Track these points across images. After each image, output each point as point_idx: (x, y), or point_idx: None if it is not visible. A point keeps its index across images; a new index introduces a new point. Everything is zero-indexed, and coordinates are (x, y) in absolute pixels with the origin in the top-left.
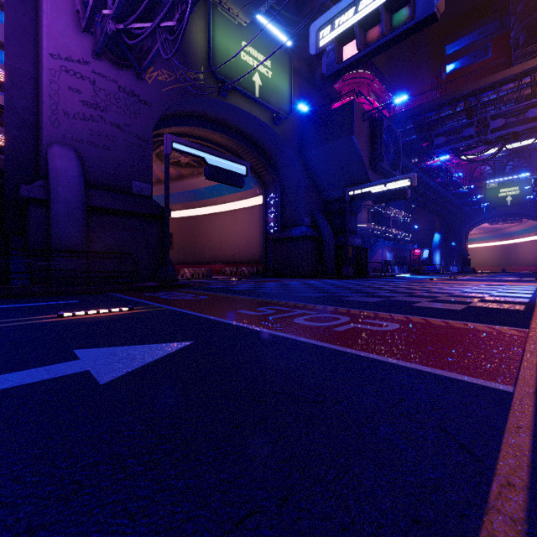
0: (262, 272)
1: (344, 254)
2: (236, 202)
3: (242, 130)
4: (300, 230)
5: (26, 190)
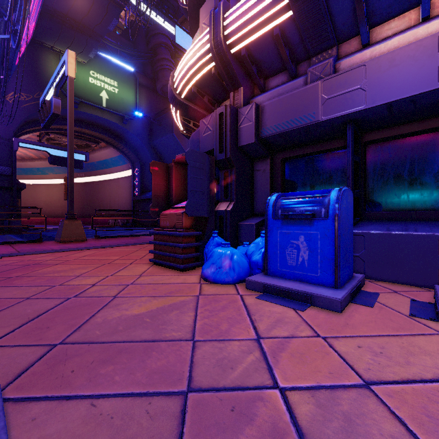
0: (132, 223)
1: None
2: (120, 173)
3: (103, 126)
4: (149, 194)
5: None
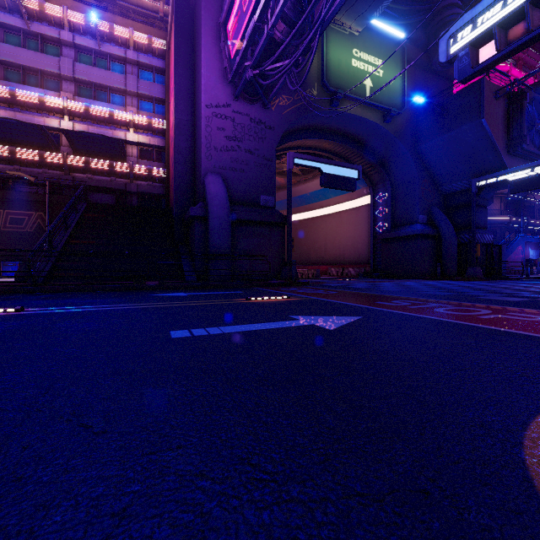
0: (369, 273)
1: (469, 253)
2: (341, 204)
3: (351, 134)
4: (414, 228)
5: (193, 210)
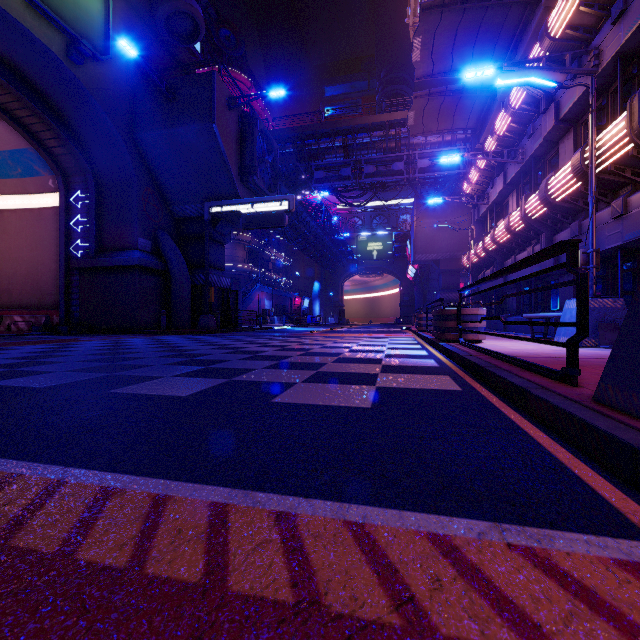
0: (59, 324)
1: (204, 298)
2: (4, 197)
3: None
4: (130, 256)
5: None
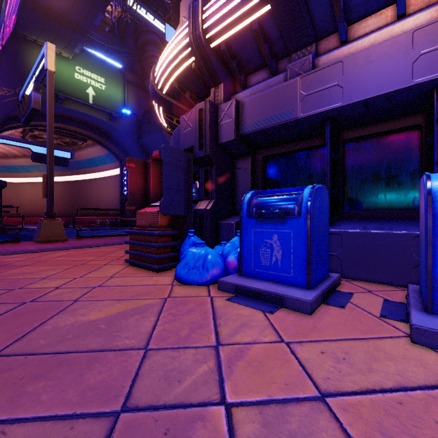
0: (120, 222)
1: None
2: (108, 171)
3: (90, 123)
4: None
5: None
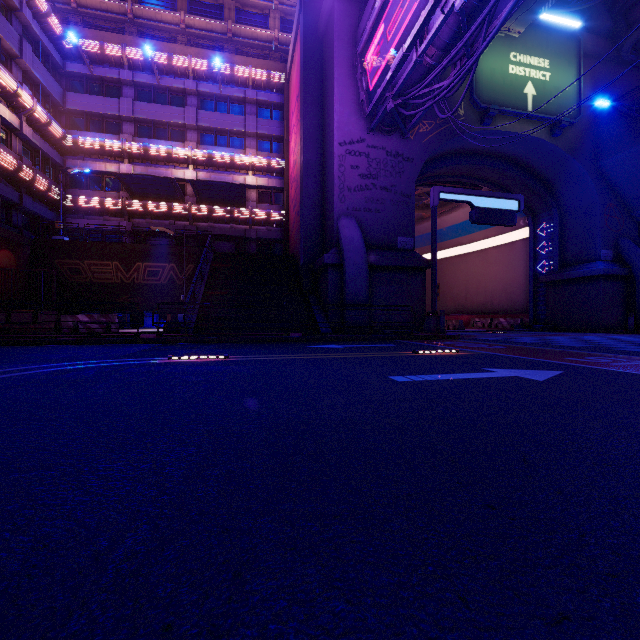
0: (527, 324)
1: None
2: (487, 239)
3: (505, 154)
4: (594, 267)
5: (327, 258)
